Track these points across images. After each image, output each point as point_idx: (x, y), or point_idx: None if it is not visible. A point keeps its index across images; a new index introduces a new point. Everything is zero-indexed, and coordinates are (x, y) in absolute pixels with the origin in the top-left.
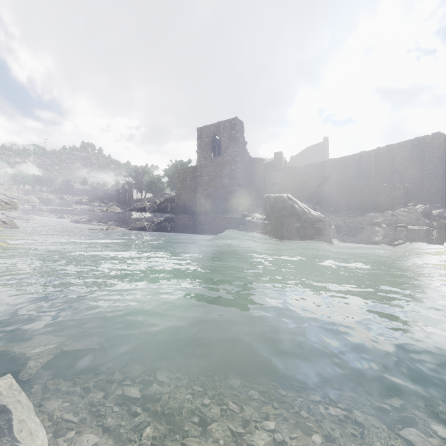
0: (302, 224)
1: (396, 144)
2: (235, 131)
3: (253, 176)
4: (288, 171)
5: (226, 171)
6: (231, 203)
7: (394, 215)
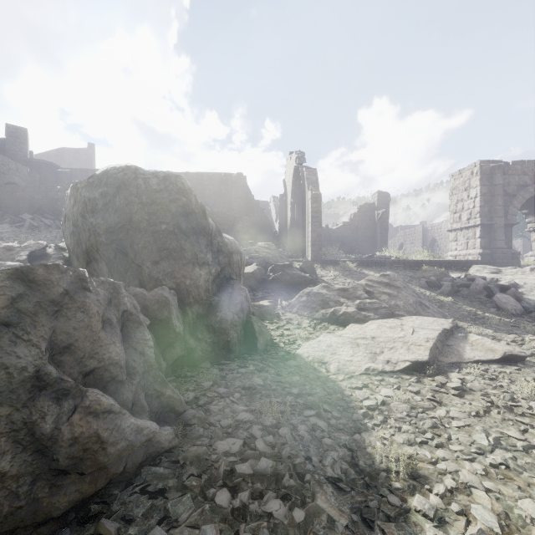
0: (216, 256)
1: (206, 174)
2: None
3: None
4: (42, 168)
5: None
6: None
7: (257, 252)
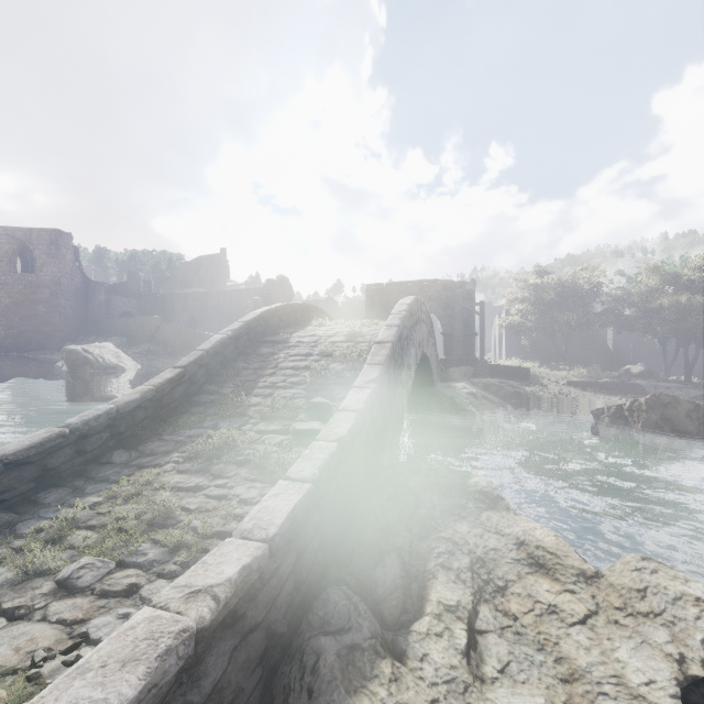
0: (96, 370)
1: (246, 290)
2: (58, 247)
3: (90, 303)
4: (147, 297)
5: (43, 295)
6: (51, 338)
7: None
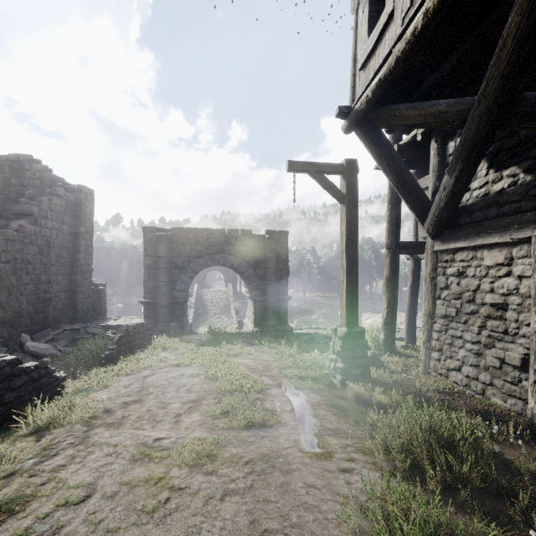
0: None
1: (100, 248)
2: None
3: None
4: None
5: None
6: None
7: None
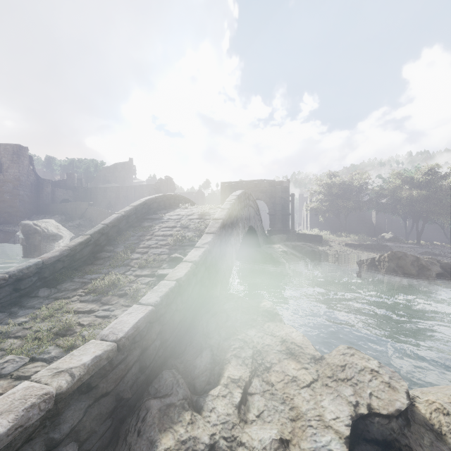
0: (43, 237)
1: (145, 185)
2: (18, 156)
3: (40, 193)
4: (79, 189)
5: (8, 188)
6: (14, 216)
7: None
